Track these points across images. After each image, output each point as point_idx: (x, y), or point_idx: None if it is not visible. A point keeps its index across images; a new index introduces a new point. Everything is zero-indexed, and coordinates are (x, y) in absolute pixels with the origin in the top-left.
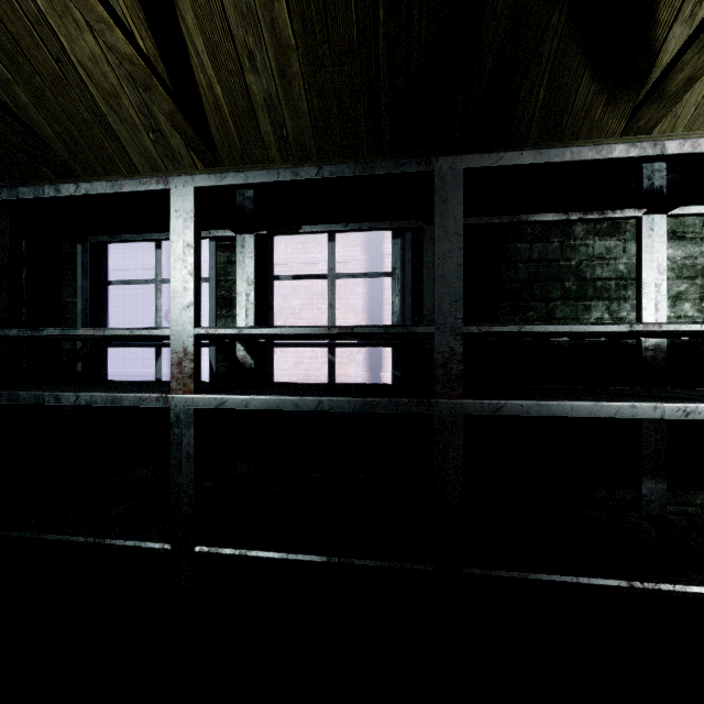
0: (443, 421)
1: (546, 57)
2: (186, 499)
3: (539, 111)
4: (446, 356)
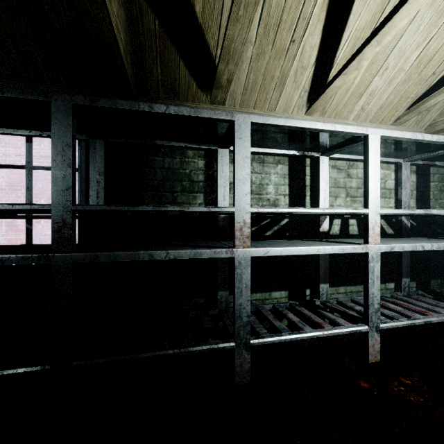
0: (58, 268)
1: (155, 48)
2: None
3: (161, 80)
4: (60, 225)
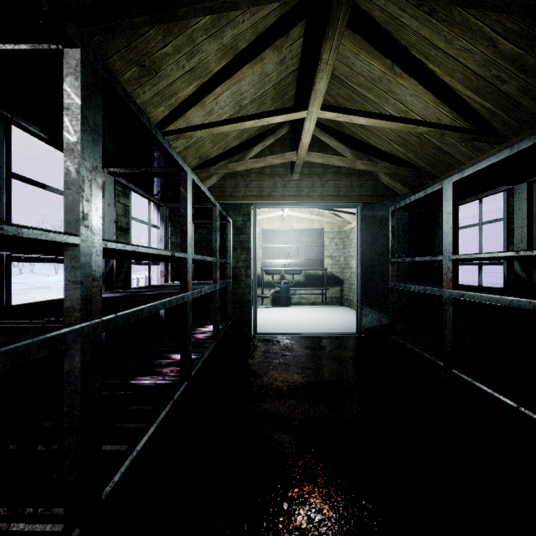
0: None
1: None
2: (448, 343)
3: None
4: None
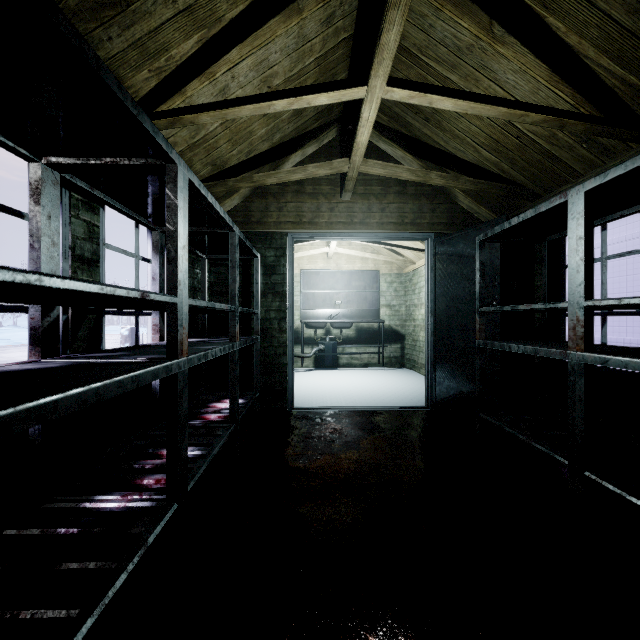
0: None
1: None
2: (578, 432)
3: None
4: None
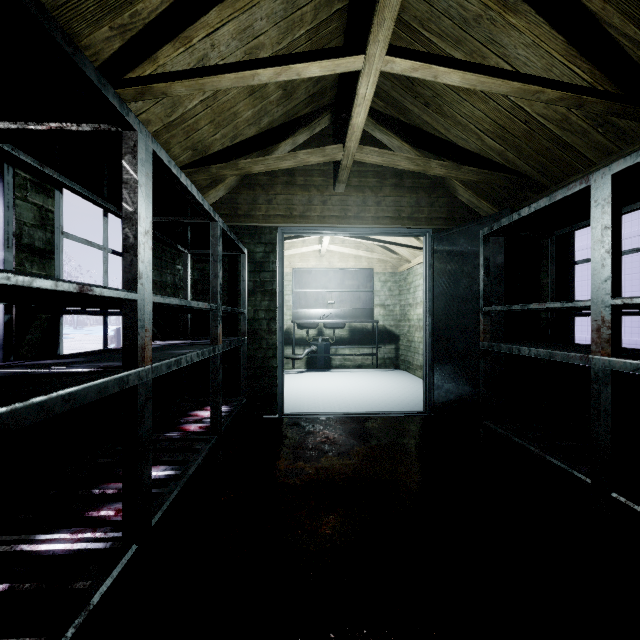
0: None
1: None
2: (603, 447)
3: None
4: None
